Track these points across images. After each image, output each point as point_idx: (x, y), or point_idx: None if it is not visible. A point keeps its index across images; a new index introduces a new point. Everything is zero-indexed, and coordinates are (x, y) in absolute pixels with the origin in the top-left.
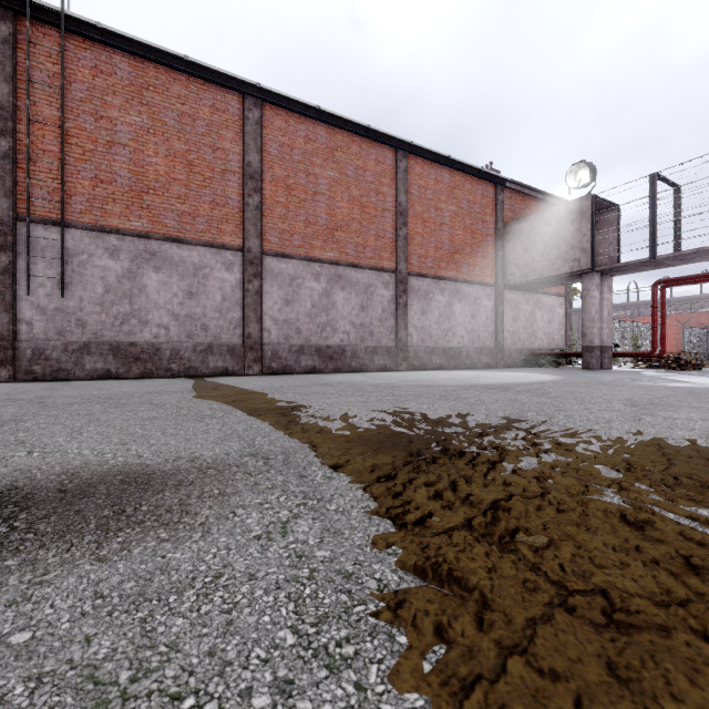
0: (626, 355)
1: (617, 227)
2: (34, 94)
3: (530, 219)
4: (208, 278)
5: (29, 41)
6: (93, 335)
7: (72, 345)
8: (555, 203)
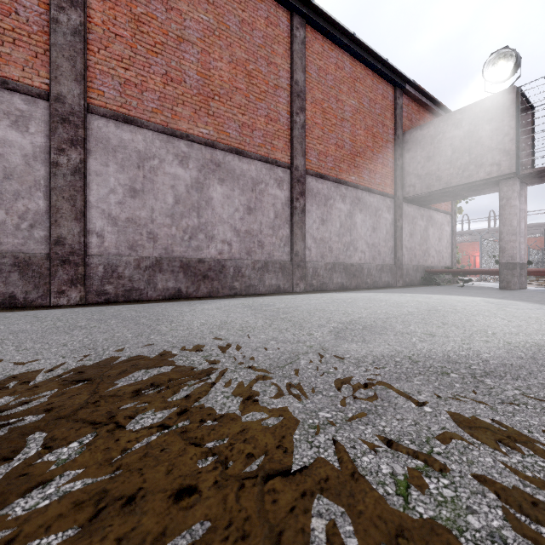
0: (543, 272)
1: (531, 132)
2: None
3: (434, 124)
4: None
5: None
6: None
7: None
8: None
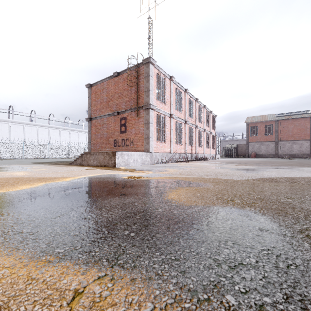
0: None
1: None
2: (280, 127)
3: None
4: (303, 144)
5: (280, 124)
6: (286, 153)
7: (284, 154)
8: None
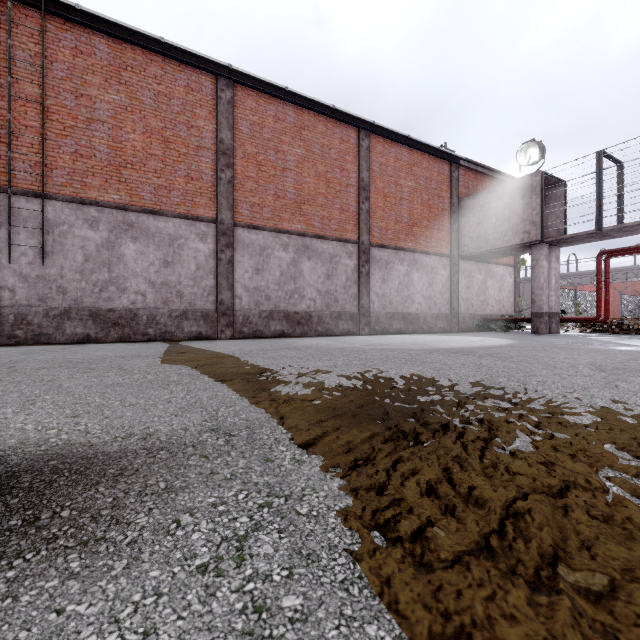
0: (572, 320)
1: (564, 202)
2: (17, 72)
3: (482, 195)
4: (183, 248)
5: (10, 21)
6: (73, 301)
7: (53, 310)
8: (505, 180)
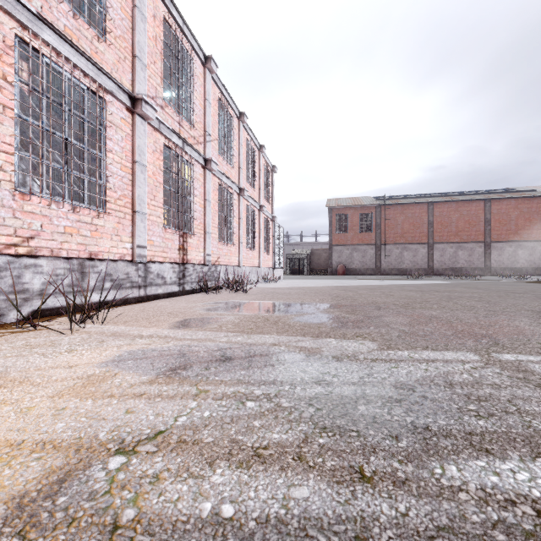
0: None
1: None
2: (383, 219)
3: None
4: (418, 251)
5: (385, 212)
6: (393, 266)
7: (390, 268)
8: None
